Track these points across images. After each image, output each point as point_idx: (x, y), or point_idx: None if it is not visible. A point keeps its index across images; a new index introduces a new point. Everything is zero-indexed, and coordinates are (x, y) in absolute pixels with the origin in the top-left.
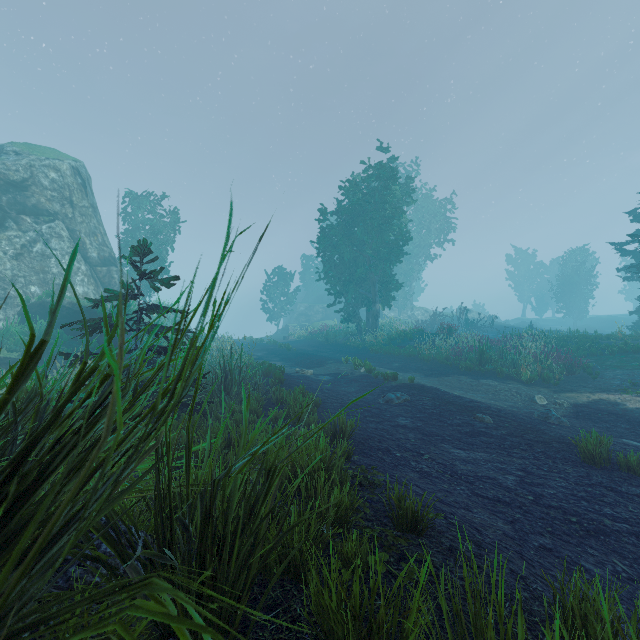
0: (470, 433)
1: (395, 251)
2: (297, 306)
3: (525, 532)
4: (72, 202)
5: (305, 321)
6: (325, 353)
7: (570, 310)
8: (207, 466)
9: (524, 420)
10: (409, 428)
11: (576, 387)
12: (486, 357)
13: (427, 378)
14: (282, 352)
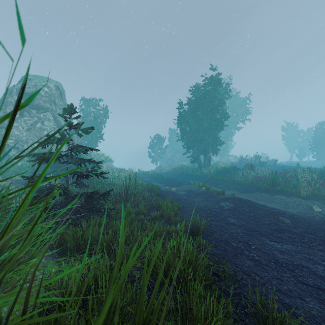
0: (278, 230)
1: (220, 124)
2: (166, 155)
3: None
4: (55, 103)
5: (170, 162)
6: (181, 179)
7: (320, 156)
8: None
9: (311, 222)
10: (237, 225)
11: None
12: (276, 182)
13: (241, 194)
14: (159, 178)
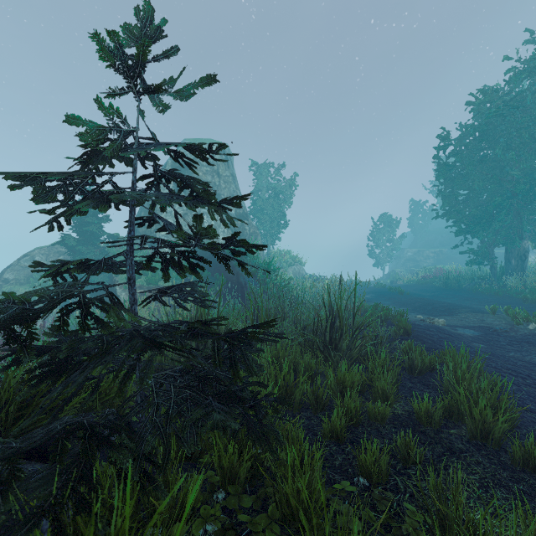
0: None
1: None
2: (404, 252)
3: None
4: (218, 173)
5: (413, 266)
6: (447, 299)
7: None
8: None
9: None
10: None
11: None
12: None
13: None
14: (393, 295)
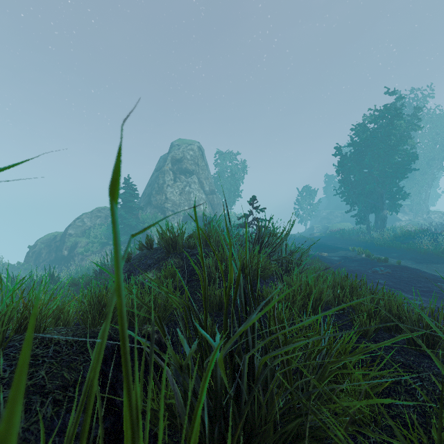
0: (425, 291)
1: (400, 170)
2: (320, 212)
3: None
4: (198, 164)
5: (326, 223)
6: (339, 245)
7: None
8: (290, 249)
9: None
10: (382, 284)
11: None
12: None
13: (417, 264)
14: (308, 243)
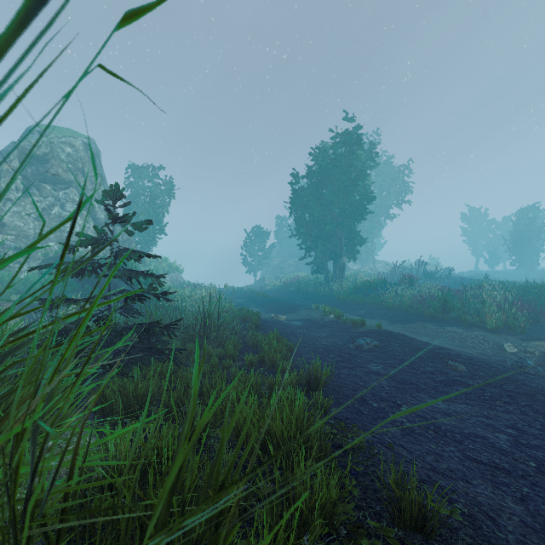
0: (445, 382)
1: (360, 209)
2: (272, 260)
3: (544, 517)
4: (84, 172)
5: (279, 273)
6: (297, 301)
7: (522, 263)
8: None
9: (498, 369)
10: (381, 375)
11: (543, 335)
12: (449, 305)
13: (393, 324)
14: (259, 299)
